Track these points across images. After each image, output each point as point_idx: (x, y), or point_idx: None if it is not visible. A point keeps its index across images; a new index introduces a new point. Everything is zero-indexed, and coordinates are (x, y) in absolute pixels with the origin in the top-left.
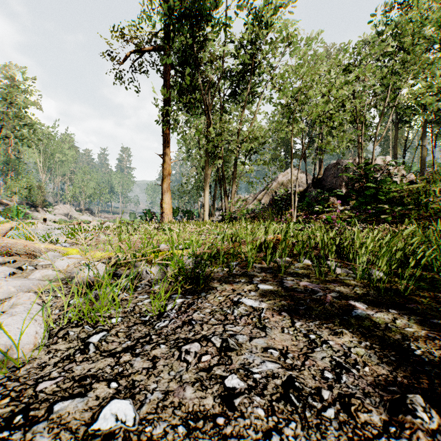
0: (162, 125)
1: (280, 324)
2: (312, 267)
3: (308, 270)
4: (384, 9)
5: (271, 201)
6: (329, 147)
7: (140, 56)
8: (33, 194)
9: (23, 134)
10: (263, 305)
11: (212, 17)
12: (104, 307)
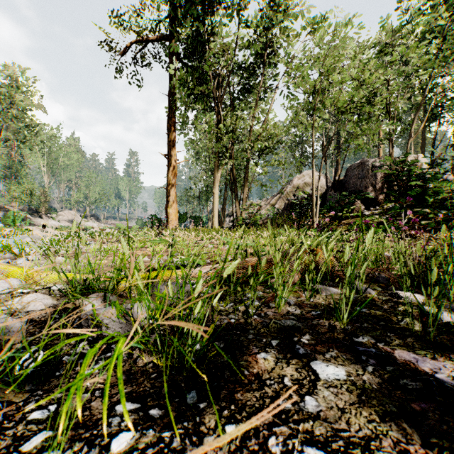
0: (167, 122)
1: None
2: (381, 303)
3: (380, 311)
4: None
5: (287, 206)
6: (357, 141)
7: (143, 47)
8: (34, 199)
9: (24, 137)
10: None
11: None
12: None
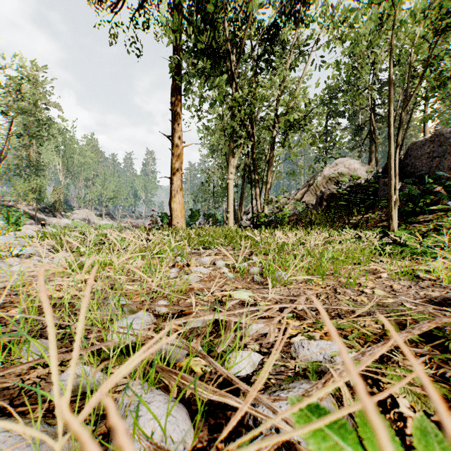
0: (171, 95)
1: None
2: None
3: None
4: None
5: (320, 199)
6: None
7: (142, 3)
8: (43, 197)
9: (33, 132)
10: None
11: None
12: None
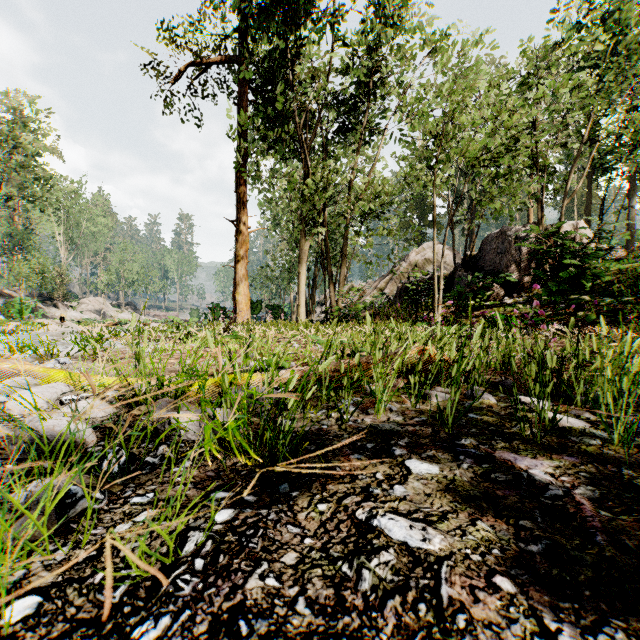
0: (236, 176)
1: (509, 639)
2: (499, 410)
3: (494, 417)
4: (571, 0)
5: (400, 291)
6: (493, 204)
7: (202, 72)
8: (48, 281)
9: (33, 193)
10: (435, 542)
11: (311, 8)
12: (5, 558)
